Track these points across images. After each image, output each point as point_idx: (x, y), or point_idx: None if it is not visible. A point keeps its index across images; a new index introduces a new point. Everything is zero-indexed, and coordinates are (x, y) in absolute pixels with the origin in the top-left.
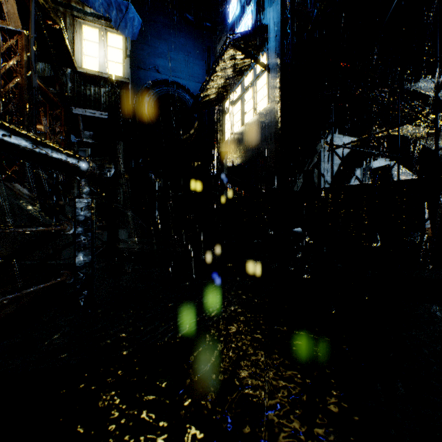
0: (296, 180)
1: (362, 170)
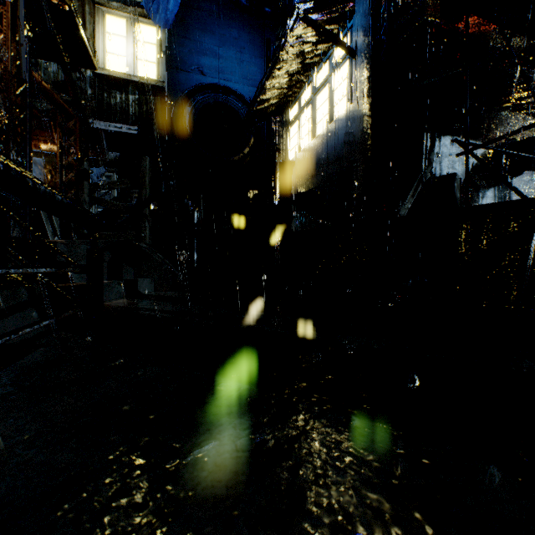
0: (400, 205)
1: (495, 192)
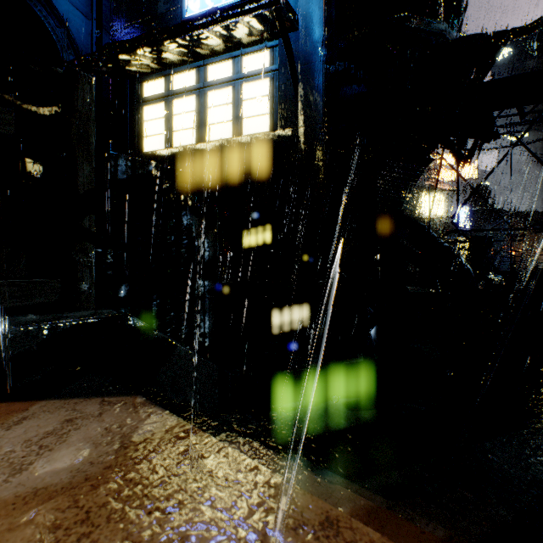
0: None
1: None
